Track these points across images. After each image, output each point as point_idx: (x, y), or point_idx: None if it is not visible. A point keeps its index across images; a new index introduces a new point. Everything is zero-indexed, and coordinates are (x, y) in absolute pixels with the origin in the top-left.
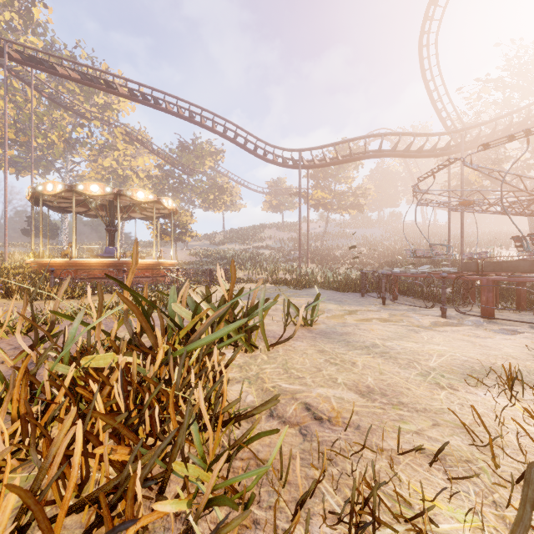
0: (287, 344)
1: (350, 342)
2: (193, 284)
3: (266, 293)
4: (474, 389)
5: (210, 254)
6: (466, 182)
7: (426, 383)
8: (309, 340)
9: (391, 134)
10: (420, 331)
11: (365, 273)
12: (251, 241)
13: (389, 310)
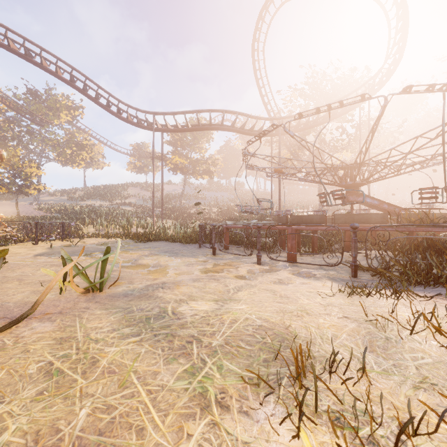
0: (16, 331)
1: (132, 312)
2: (22, 241)
3: (104, 247)
4: (254, 396)
5: (65, 210)
6: (283, 160)
7: (186, 397)
8: (69, 317)
9: (231, 112)
10: (230, 283)
11: (202, 225)
12: (114, 198)
13: (216, 260)
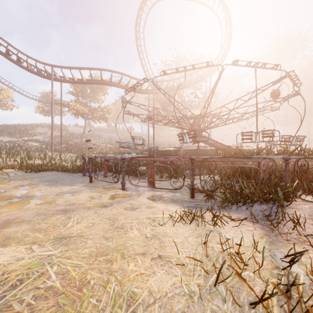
0: None
1: None
2: None
3: None
4: None
5: None
6: (158, 112)
7: None
8: None
9: (117, 72)
10: (75, 214)
11: (85, 157)
12: (22, 135)
13: (88, 187)
